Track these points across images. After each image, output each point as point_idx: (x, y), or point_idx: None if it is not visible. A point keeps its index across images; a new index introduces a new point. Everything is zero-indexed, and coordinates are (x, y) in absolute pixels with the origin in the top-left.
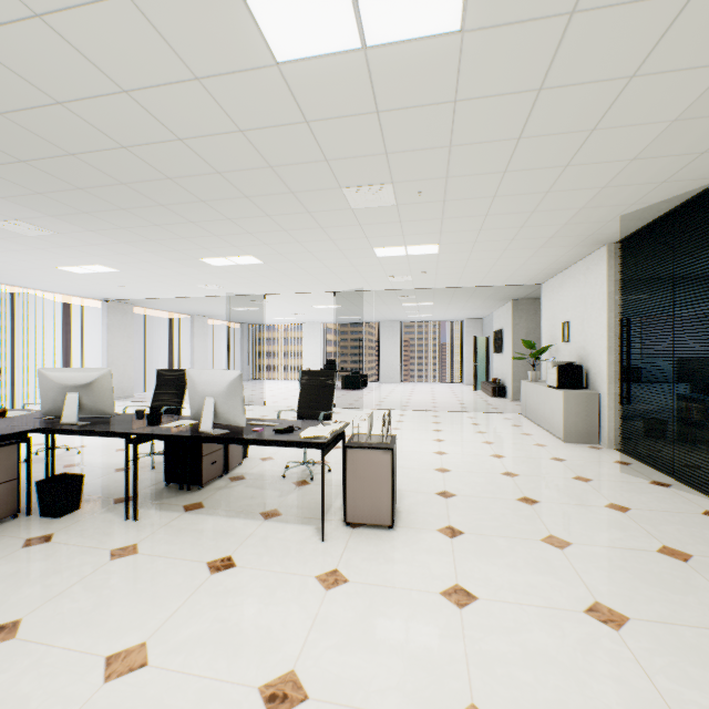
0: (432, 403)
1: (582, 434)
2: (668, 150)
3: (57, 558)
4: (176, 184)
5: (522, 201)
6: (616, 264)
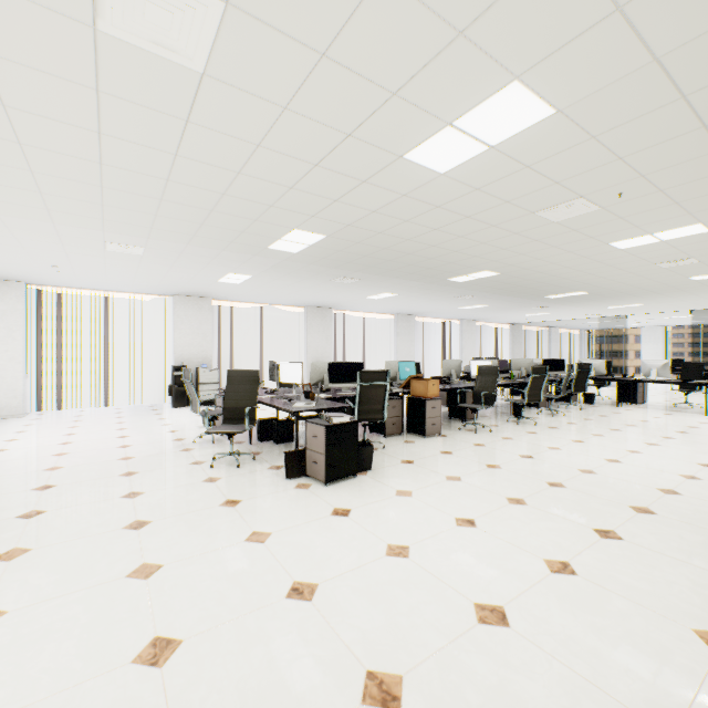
0: None
1: None
2: None
3: (608, 409)
4: (628, 295)
5: None
6: None
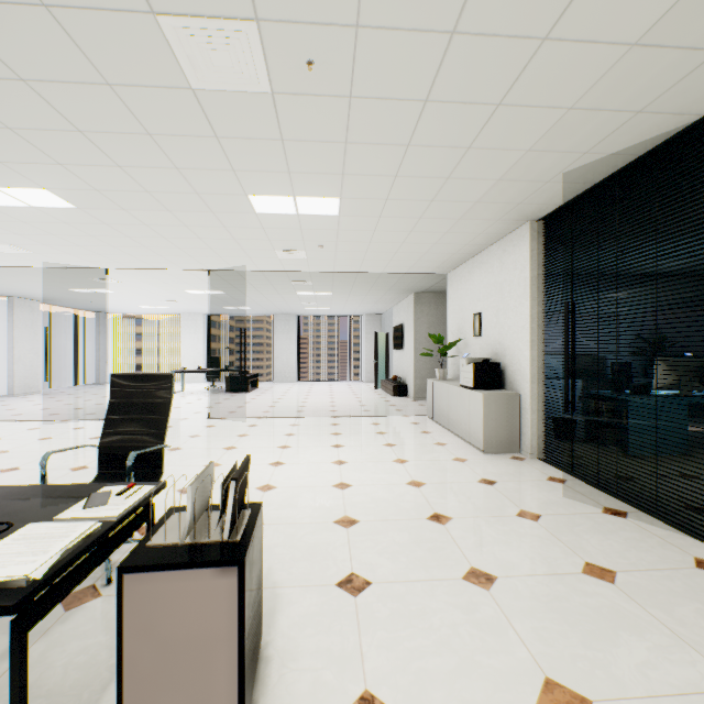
0: (331, 407)
1: (502, 443)
2: (687, 30)
3: None
4: None
5: (461, 120)
6: (539, 244)
